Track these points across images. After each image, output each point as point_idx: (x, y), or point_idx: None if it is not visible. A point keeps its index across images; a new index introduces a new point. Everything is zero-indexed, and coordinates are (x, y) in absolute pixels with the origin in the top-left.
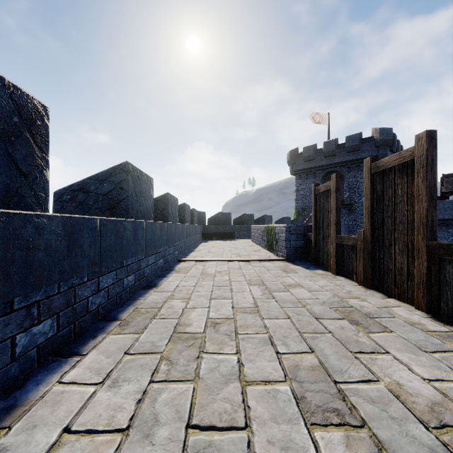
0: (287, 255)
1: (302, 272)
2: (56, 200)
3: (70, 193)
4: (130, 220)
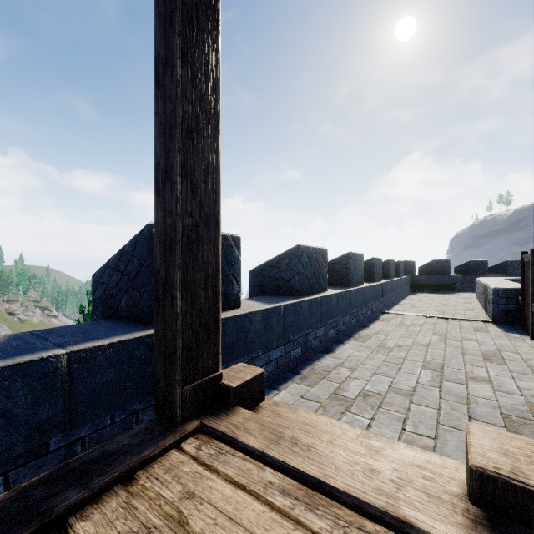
0: (493, 317)
1: (495, 333)
2: None
3: None
4: (354, 289)
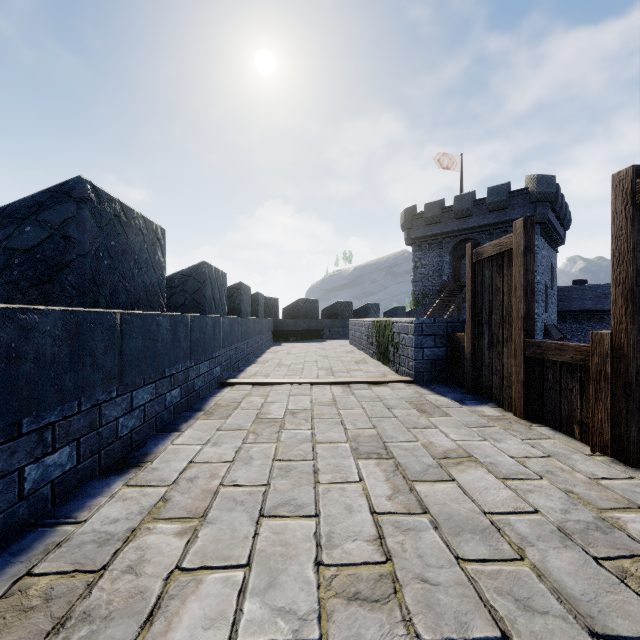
0: (416, 372)
1: (456, 411)
2: None
3: None
4: (56, 309)
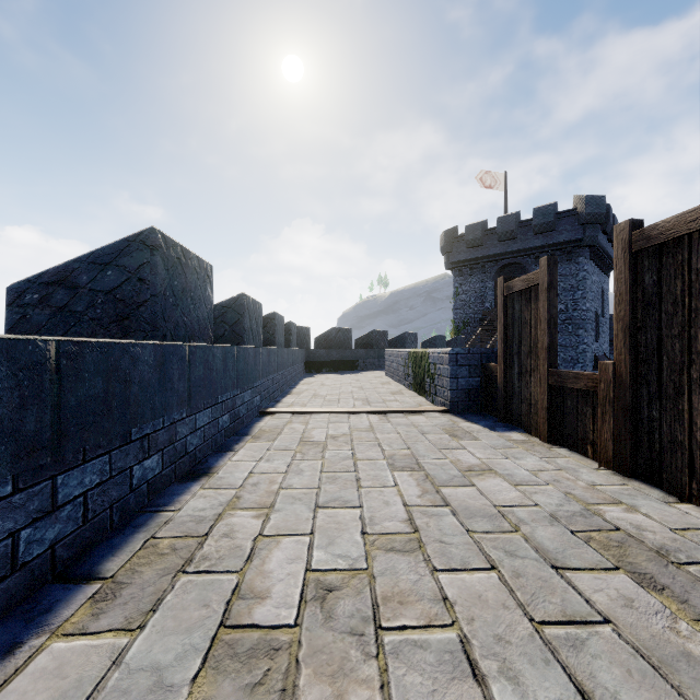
0: (451, 402)
1: (485, 436)
2: (12, 303)
3: (39, 289)
4: (150, 343)
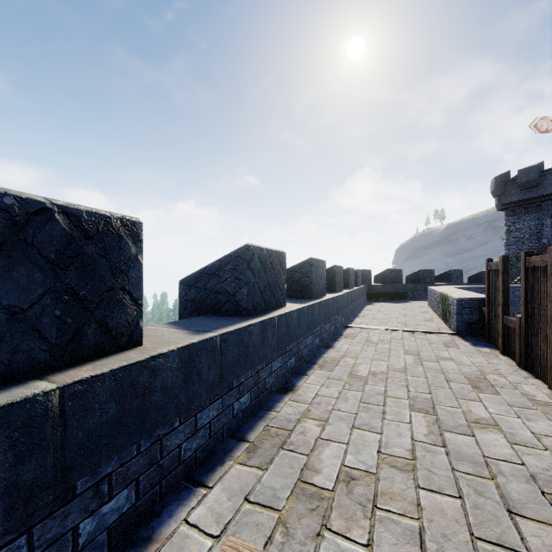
0: (457, 329)
1: (466, 348)
2: None
3: None
4: (317, 302)
